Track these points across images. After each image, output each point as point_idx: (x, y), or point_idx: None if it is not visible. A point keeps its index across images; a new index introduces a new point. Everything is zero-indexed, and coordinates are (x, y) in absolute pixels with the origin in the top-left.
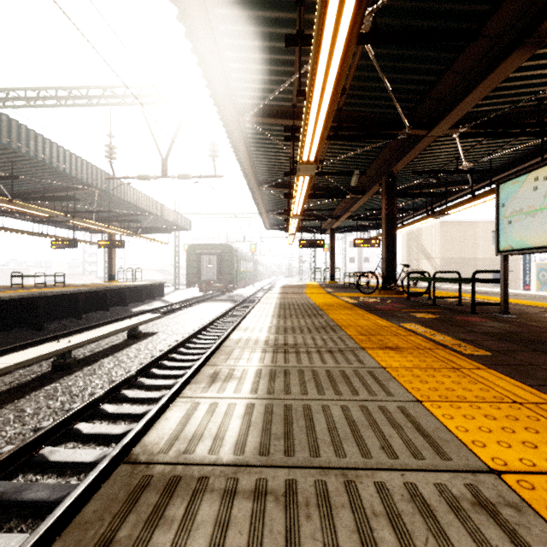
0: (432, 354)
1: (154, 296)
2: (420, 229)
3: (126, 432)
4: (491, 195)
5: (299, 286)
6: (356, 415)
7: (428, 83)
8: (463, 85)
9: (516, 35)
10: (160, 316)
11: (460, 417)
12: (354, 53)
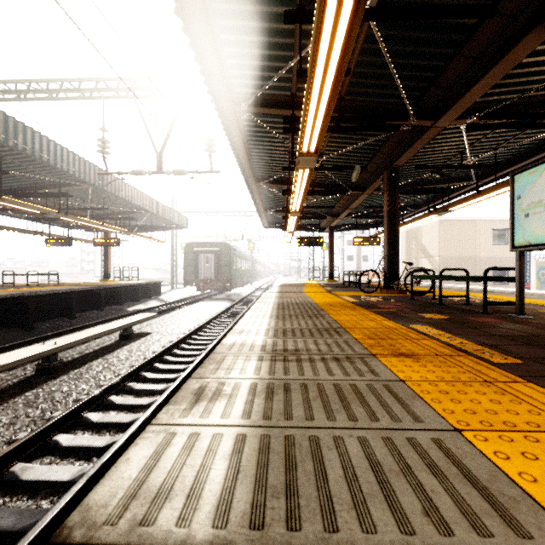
0: (455, 362)
1: (150, 295)
2: (419, 227)
3: (110, 445)
4: (497, 190)
5: (298, 285)
6: (380, 453)
7: (436, 69)
8: (473, 70)
9: (534, 12)
10: (154, 316)
11: (518, 456)
12: (357, 35)
